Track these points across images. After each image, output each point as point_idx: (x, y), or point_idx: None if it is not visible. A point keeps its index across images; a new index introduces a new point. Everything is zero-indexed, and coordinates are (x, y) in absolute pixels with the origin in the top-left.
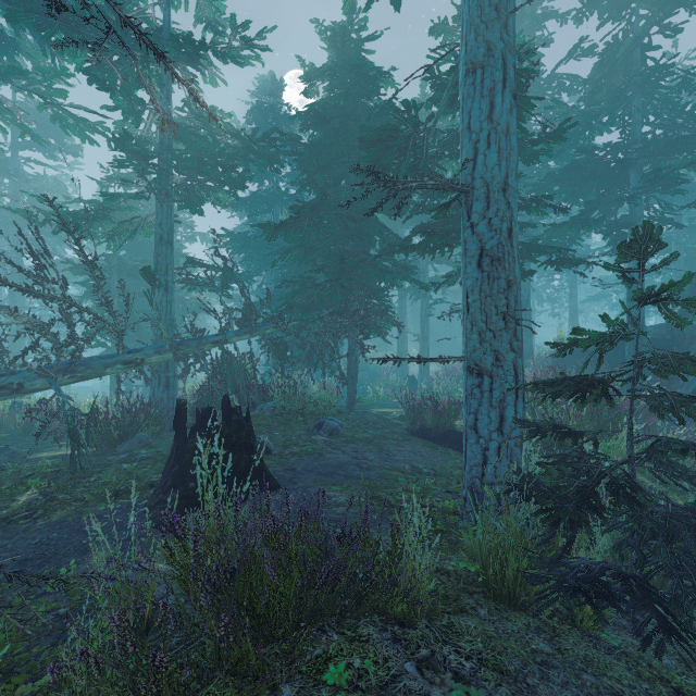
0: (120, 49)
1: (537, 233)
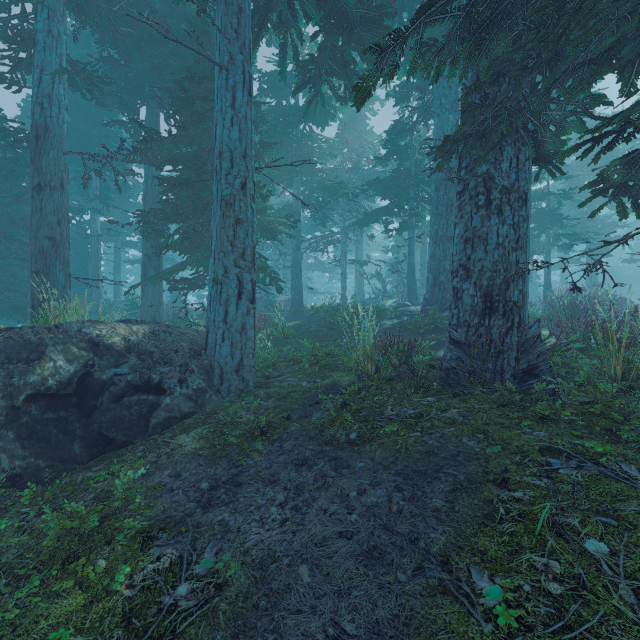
0: None
1: None
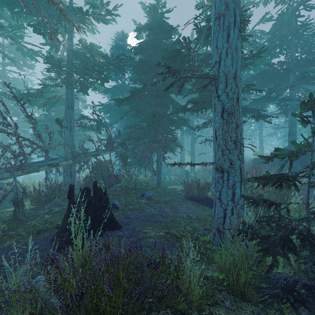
0: (48, 15)
1: (245, 104)
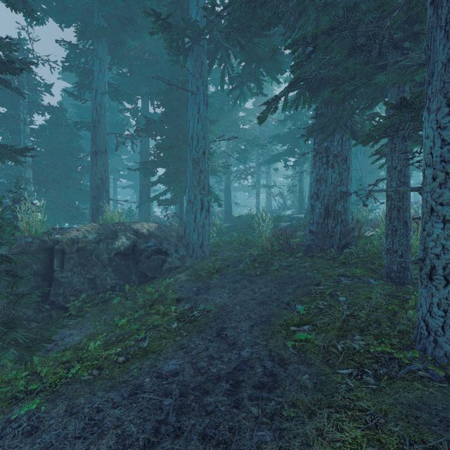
0: None
1: None
